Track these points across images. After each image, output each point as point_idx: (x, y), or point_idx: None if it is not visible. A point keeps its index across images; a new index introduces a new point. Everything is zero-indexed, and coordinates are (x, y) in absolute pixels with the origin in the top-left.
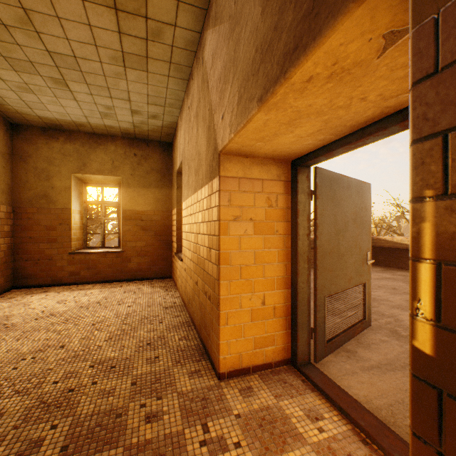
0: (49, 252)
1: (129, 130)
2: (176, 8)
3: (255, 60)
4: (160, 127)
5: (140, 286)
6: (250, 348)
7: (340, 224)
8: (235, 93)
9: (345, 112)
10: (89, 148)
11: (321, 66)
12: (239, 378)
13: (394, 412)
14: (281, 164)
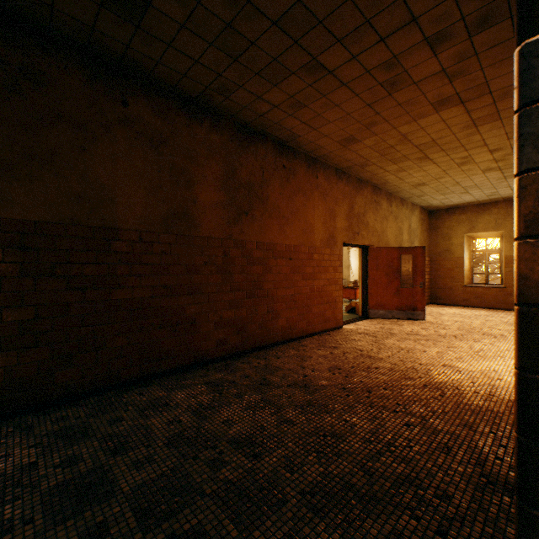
0: (449, 284)
1: (509, 196)
2: None
3: None
4: None
5: None
6: None
7: None
8: None
9: None
10: (476, 215)
11: None
12: None
13: None
14: None
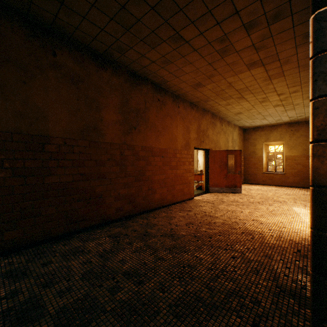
0: (254, 172)
1: (287, 121)
2: (302, 100)
3: None
4: (304, 118)
5: (293, 189)
6: None
7: None
8: None
9: None
10: (269, 132)
11: None
12: None
13: None
14: None
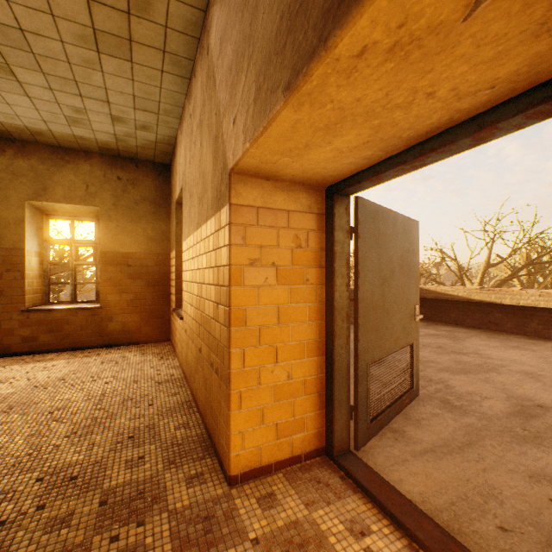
0: None
1: (110, 144)
2: None
3: (280, 30)
4: (153, 143)
5: (126, 354)
6: (272, 438)
7: (386, 270)
8: (251, 85)
9: (404, 114)
10: (52, 166)
11: (382, 28)
12: (258, 481)
13: (457, 514)
14: (312, 191)
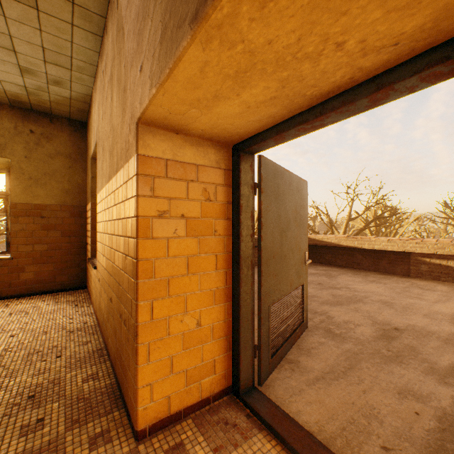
0: None
1: (20, 96)
2: None
3: None
4: (68, 99)
5: (38, 303)
6: (182, 386)
7: (283, 222)
8: (157, 26)
9: (312, 68)
10: None
11: None
12: (167, 431)
13: (349, 439)
14: (220, 148)
